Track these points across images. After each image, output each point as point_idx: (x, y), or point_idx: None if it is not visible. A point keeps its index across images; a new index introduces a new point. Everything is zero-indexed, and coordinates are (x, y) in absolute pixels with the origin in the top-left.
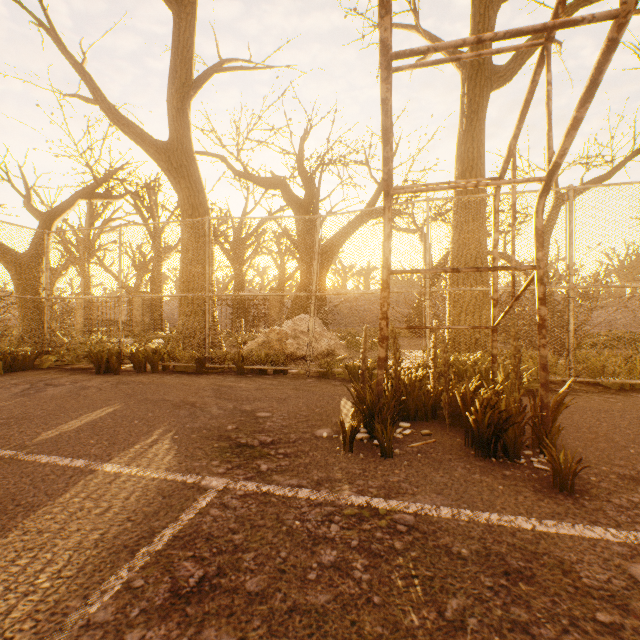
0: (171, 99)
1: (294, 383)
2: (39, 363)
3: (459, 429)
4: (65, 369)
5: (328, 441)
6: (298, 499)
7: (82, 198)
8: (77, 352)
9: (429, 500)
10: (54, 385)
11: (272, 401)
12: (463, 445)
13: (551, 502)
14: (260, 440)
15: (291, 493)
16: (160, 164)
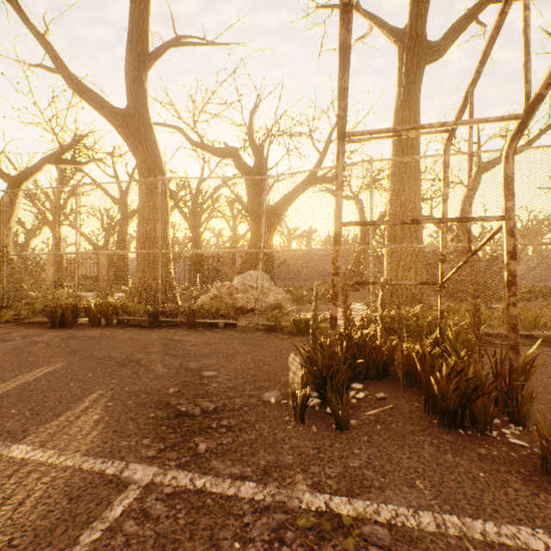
0: (128, 68)
1: (243, 337)
2: None
3: (413, 390)
4: (22, 323)
5: (276, 408)
6: (240, 500)
7: (49, 163)
8: (34, 306)
9: (402, 498)
10: (3, 340)
11: (219, 357)
12: (423, 411)
13: (550, 499)
14: (202, 407)
15: (231, 490)
16: (118, 129)
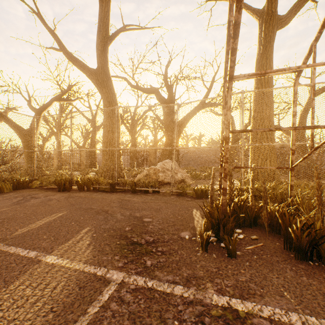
0: (98, 46)
1: (164, 198)
2: (31, 185)
3: (275, 235)
4: (43, 188)
5: (189, 242)
6: (174, 296)
7: (55, 101)
8: (49, 179)
9: (276, 303)
10: (35, 198)
11: (152, 210)
12: (282, 248)
13: None
14: (145, 239)
15: (169, 289)
16: (92, 80)
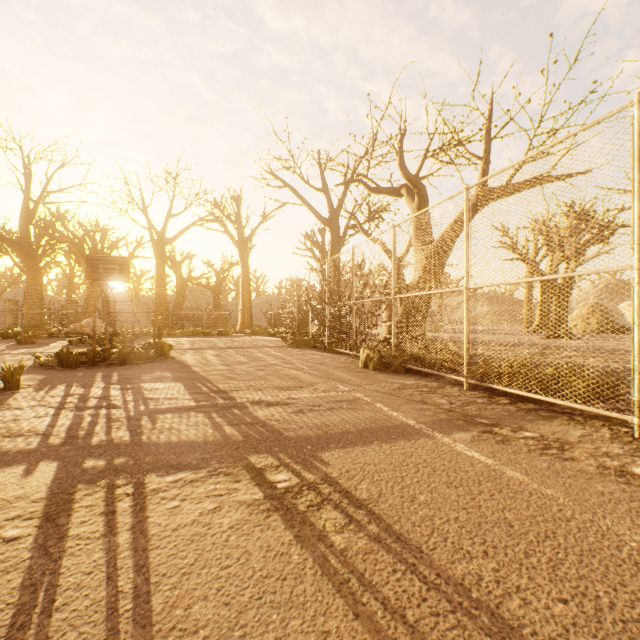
0: (23, 224)
1: None
2: None
3: None
4: None
5: None
6: None
7: None
8: None
9: None
10: None
11: None
12: None
13: None
14: None
15: None
16: (15, 250)
